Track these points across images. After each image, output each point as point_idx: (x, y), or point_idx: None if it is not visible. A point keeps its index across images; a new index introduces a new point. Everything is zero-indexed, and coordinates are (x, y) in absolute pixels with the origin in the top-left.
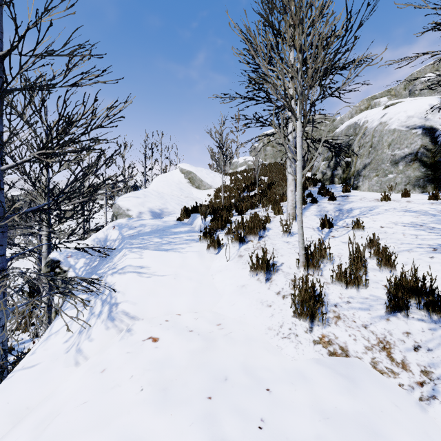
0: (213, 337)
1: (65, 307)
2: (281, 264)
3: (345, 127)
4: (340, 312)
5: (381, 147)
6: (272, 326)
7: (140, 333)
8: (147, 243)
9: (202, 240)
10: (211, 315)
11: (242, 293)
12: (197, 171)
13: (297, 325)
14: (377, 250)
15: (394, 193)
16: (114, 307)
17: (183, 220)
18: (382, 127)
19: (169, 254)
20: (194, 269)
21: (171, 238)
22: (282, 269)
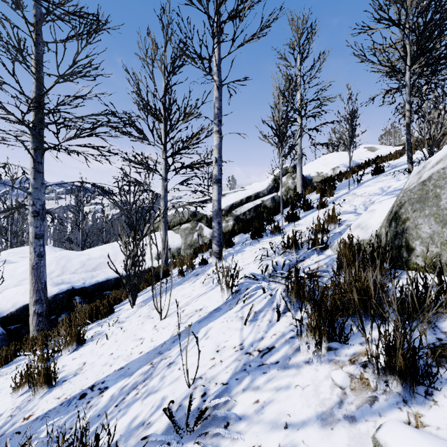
0: None
1: None
2: None
3: None
4: None
5: None
6: None
7: None
8: None
9: None
10: None
11: None
12: (375, 146)
13: None
14: None
15: None
16: None
17: None
18: None
19: None
20: None
21: None
22: None
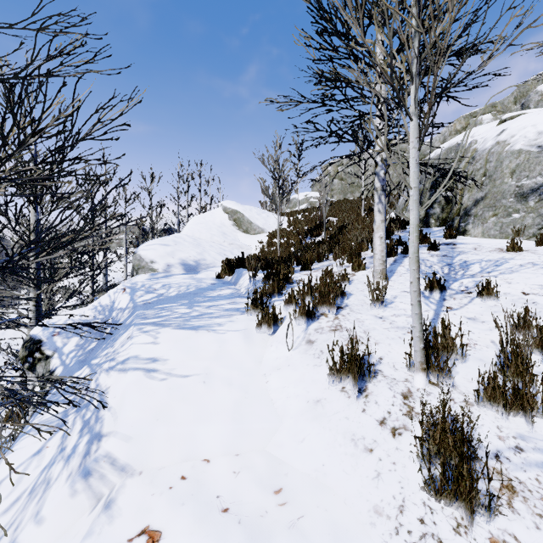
0: (267, 534)
1: (28, 428)
2: (379, 361)
3: (443, 151)
4: (510, 474)
5: (500, 176)
6: (382, 507)
7: (129, 514)
8: (169, 316)
9: (249, 311)
10: (263, 464)
11: (318, 418)
12: (245, 211)
13: (435, 511)
14: (541, 338)
15: (522, 239)
16: (95, 444)
17: (225, 278)
18: (501, 147)
19: (199, 336)
20: (237, 362)
21: (205, 307)
22: (382, 371)
